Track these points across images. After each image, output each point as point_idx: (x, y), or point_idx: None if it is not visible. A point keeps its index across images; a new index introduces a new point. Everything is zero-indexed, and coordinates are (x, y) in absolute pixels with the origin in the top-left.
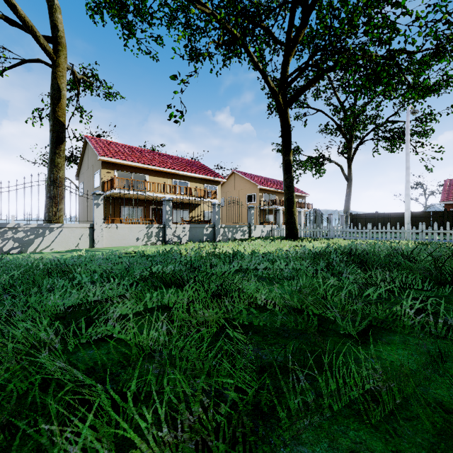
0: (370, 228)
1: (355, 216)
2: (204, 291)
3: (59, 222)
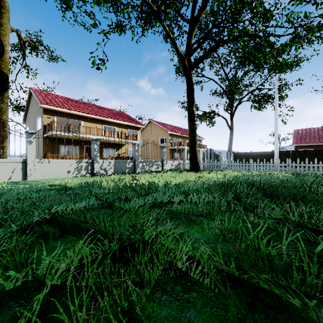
0: (251, 163)
1: (236, 154)
2: (101, 253)
3: (2, 158)
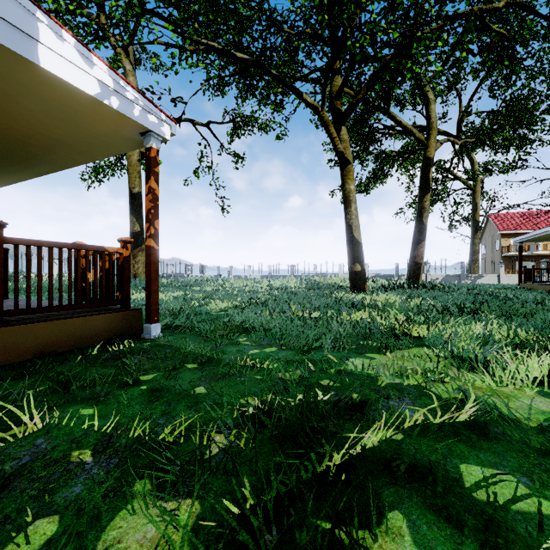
0: None
1: None
2: None
3: (475, 273)
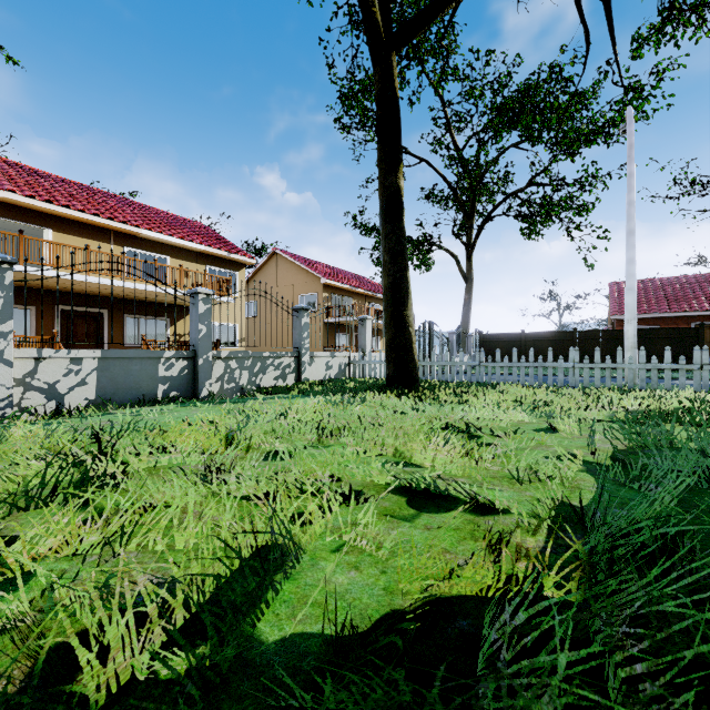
0: (576, 361)
1: (488, 337)
2: None
3: None
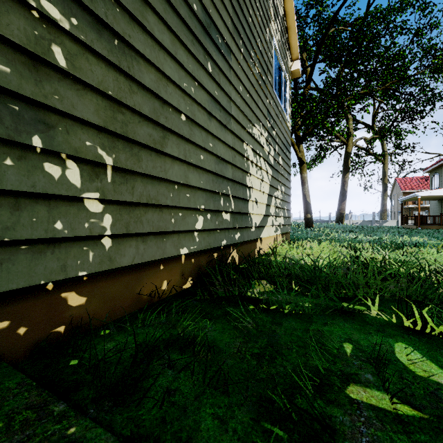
0: None
1: None
2: None
3: (384, 219)
